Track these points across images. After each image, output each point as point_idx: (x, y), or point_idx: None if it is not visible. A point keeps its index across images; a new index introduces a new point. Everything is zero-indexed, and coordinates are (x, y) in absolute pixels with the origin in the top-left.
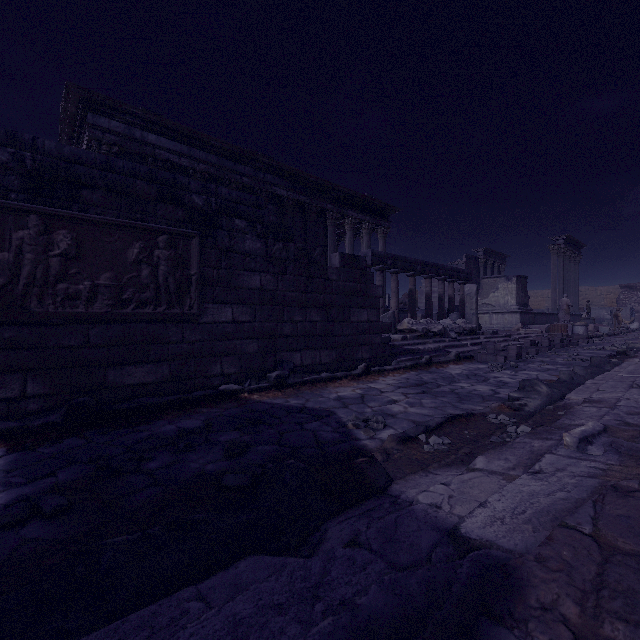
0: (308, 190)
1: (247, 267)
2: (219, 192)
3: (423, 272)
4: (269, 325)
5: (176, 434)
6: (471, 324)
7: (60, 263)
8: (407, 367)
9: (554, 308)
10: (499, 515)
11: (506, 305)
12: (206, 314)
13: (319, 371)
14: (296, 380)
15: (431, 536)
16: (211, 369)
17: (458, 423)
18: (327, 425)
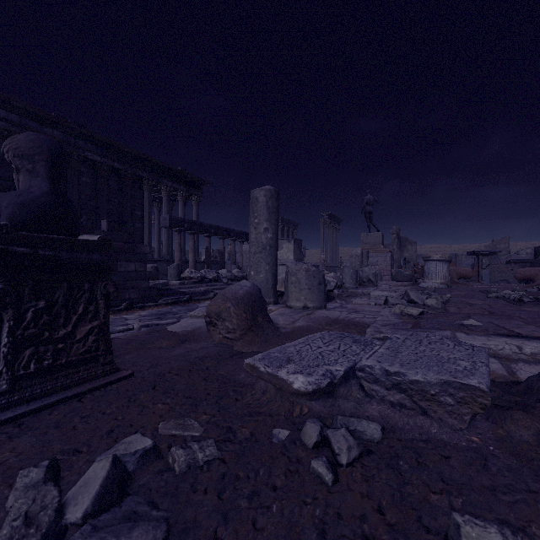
0: (123, 159)
1: None
2: None
3: (217, 234)
4: None
5: None
6: (243, 273)
7: None
8: (168, 303)
9: None
10: None
11: (288, 259)
12: None
13: None
14: None
15: None
16: None
17: None
18: None
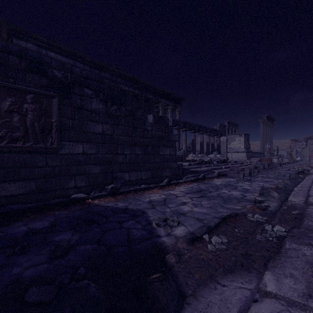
0: (140, 87)
1: (93, 119)
2: (73, 70)
3: (199, 130)
4: (108, 156)
5: (23, 235)
6: (224, 157)
7: None
8: (191, 180)
9: (261, 150)
10: None
11: (239, 148)
12: (64, 148)
13: (140, 184)
14: (125, 190)
15: None
16: (67, 184)
17: (229, 222)
18: (139, 223)
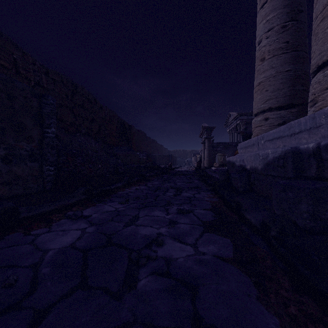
0: None
1: None
2: None
3: None
4: None
5: None
6: None
7: None
8: None
9: None
10: None
11: None
12: None
13: None
14: None
15: None
16: None
17: None
18: None
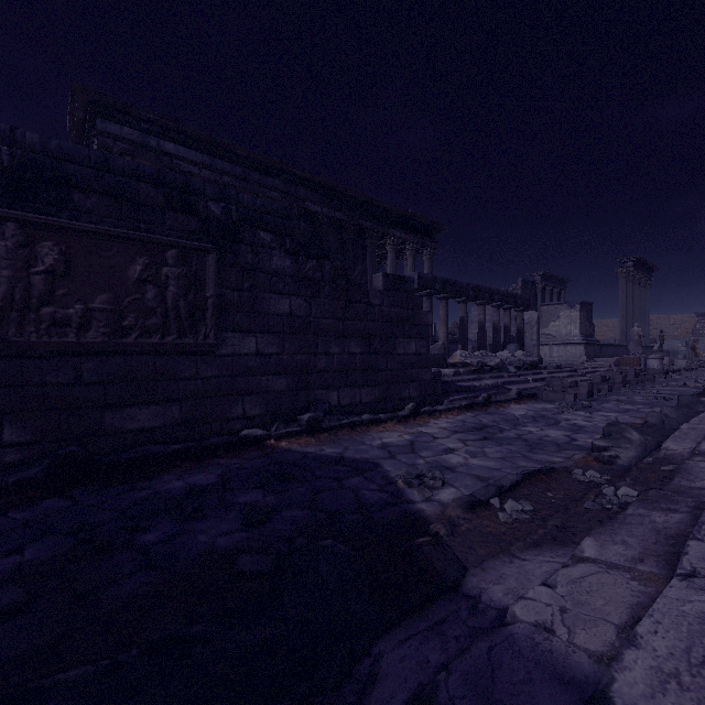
0: (345, 206)
1: (274, 289)
2: (240, 199)
3: (476, 298)
4: (300, 358)
5: (184, 493)
6: (532, 357)
7: (45, 282)
8: (462, 407)
9: (622, 339)
10: (668, 667)
11: (569, 335)
12: (225, 345)
13: (359, 412)
14: (332, 423)
15: (553, 695)
16: (231, 410)
17: (537, 481)
18: (371, 481)
